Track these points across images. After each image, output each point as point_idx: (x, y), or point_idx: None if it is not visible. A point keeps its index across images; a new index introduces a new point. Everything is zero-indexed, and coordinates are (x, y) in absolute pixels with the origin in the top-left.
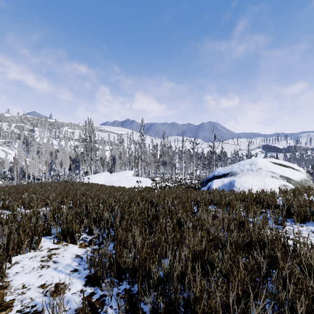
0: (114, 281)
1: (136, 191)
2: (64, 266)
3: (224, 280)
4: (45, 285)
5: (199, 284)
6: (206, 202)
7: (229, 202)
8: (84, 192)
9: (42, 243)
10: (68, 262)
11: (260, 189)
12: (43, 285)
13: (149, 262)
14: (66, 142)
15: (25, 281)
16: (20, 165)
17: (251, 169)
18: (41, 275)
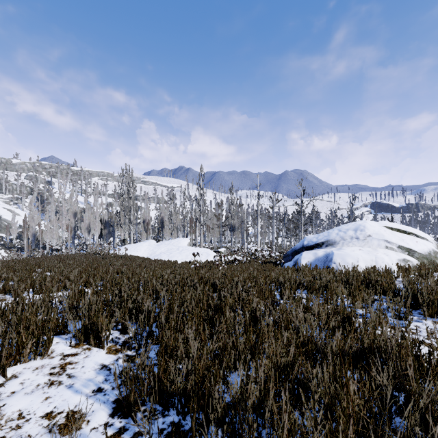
0: (155, 410)
1: (192, 268)
2: (83, 382)
3: (327, 415)
4: (53, 414)
5: (287, 420)
6: (292, 285)
7: (326, 285)
8: (119, 269)
9: (54, 346)
10: (90, 377)
11: (369, 265)
12: (50, 414)
13: (209, 380)
14: (95, 198)
15: (23, 407)
16: (33, 230)
17: (357, 237)
18: (48, 397)
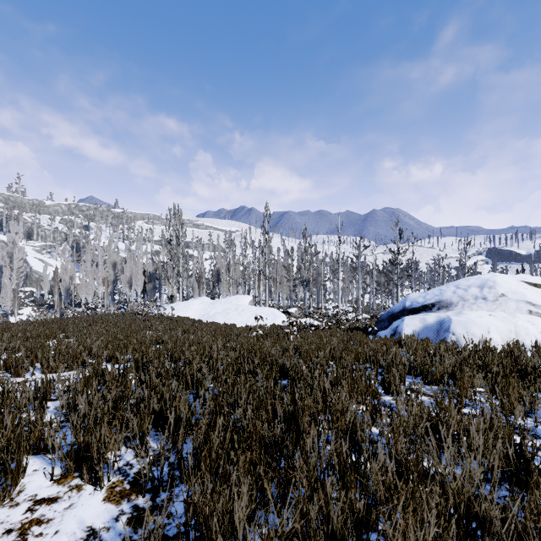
0: None
1: (253, 336)
2: None
3: None
4: None
5: None
6: (400, 370)
7: (452, 372)
8: (158, 336)
9: (27, 478)
10: None
11: (506, 338)
12: None
13: None
14: (138, 246)
15: None
16: (66, 285)
17: (484, 296)
18: None
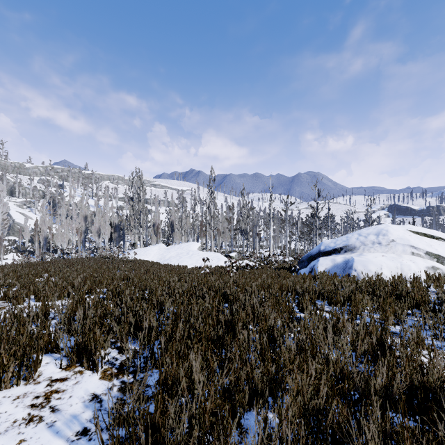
0: None
1: (201, 274)
2: (67, 419)
3: None
4: None
5: None
6: (311, 295)
7: (349, 296)
8: (126, 275)
9: (42, 367)
10: (77, 411)
11: (394, 273)
12: None
13: (218, 431)
14: (105, 202)
15: None
16: (44, 234)
17: (379, 242)
18: (22, 440)
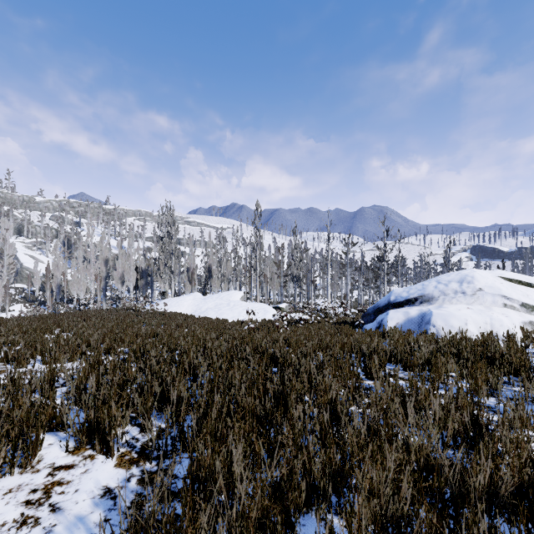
0: None
1: (245, 330)
2: (71, 523)
3: None
4: None
5: None
6: (381, 358)
7: (428, 359)
8: (153, 330)
9: (44, 450)
10: (83, 511)
11: (482, 329)
12: None
13: None
14: (130, 242)
15: None
16: (57, 281)
17: (463, 291)
18: None
